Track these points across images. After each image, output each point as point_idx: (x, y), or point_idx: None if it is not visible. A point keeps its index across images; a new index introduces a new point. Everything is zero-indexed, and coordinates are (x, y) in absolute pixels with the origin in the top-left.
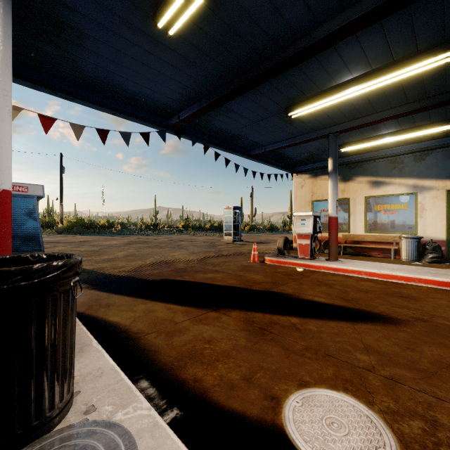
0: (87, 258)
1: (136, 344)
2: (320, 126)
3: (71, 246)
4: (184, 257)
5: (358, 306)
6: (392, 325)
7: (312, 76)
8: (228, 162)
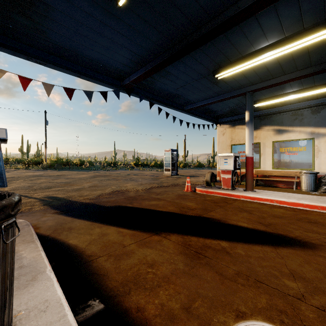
0: (61, 188)
1: (88, 267)
2: (240, 86)
3: (50, 179)
4: (134, 187)
5: (276, 230)
6: (309, 249)
7: (235, 43)
8: (167, 115)
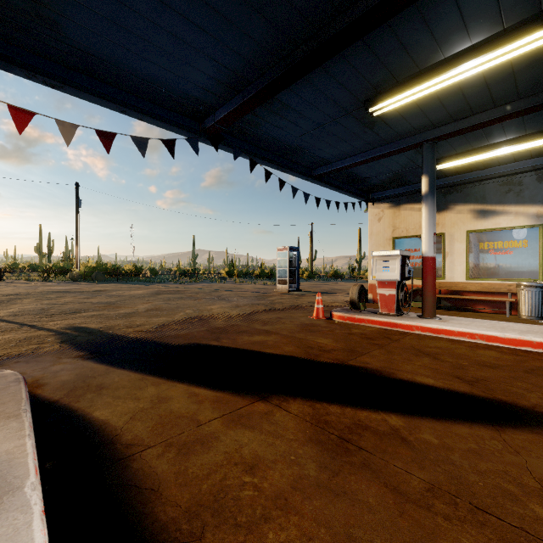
0: (97, 312)
1: (122, 471)
2: (411, 131)
3: (82, 297)
4: (225, 312)
5: (492, 393)
6: None
7: (409, 43)
8: (282, 184)
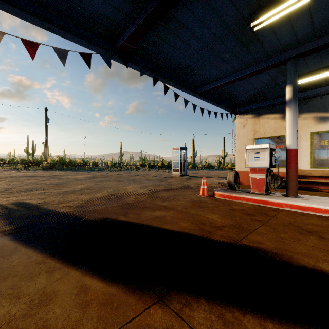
0: (45, 191)
1: None
2: (279, 50)
3: (41, 179)
4: (135, 190)
5: None
6: None
7: None
8: (177, 97)
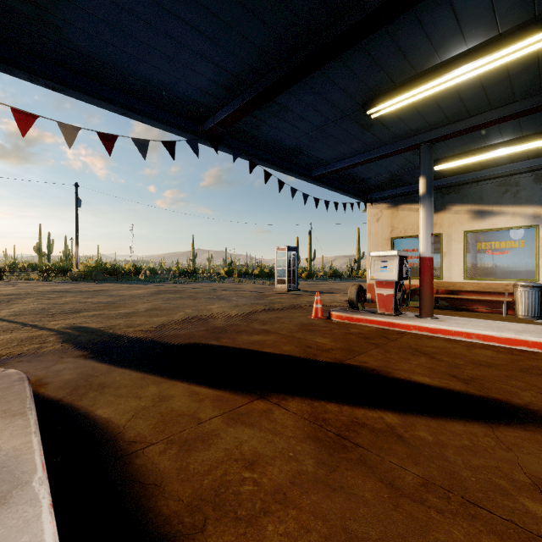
0: (98, 312)
1: (126, 467)
2: (409, 133)
3: (82, 296)
4: (224, 311)
5: (486, 391)
6: None
7: (406, 48)
8: (281, 185)
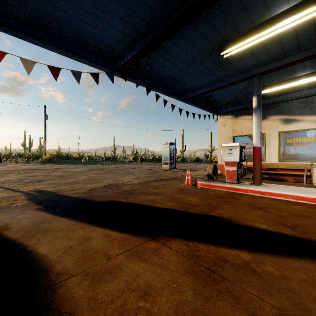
0: (53, 181)
1: (50, 296)
2: (246, 69)
3: (46, 172)
4: (131, 181)
5: (308, 235)
6: None
7: (249, 6)
8: (166, 103)
